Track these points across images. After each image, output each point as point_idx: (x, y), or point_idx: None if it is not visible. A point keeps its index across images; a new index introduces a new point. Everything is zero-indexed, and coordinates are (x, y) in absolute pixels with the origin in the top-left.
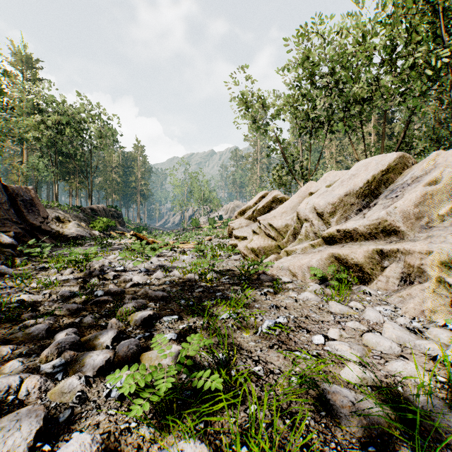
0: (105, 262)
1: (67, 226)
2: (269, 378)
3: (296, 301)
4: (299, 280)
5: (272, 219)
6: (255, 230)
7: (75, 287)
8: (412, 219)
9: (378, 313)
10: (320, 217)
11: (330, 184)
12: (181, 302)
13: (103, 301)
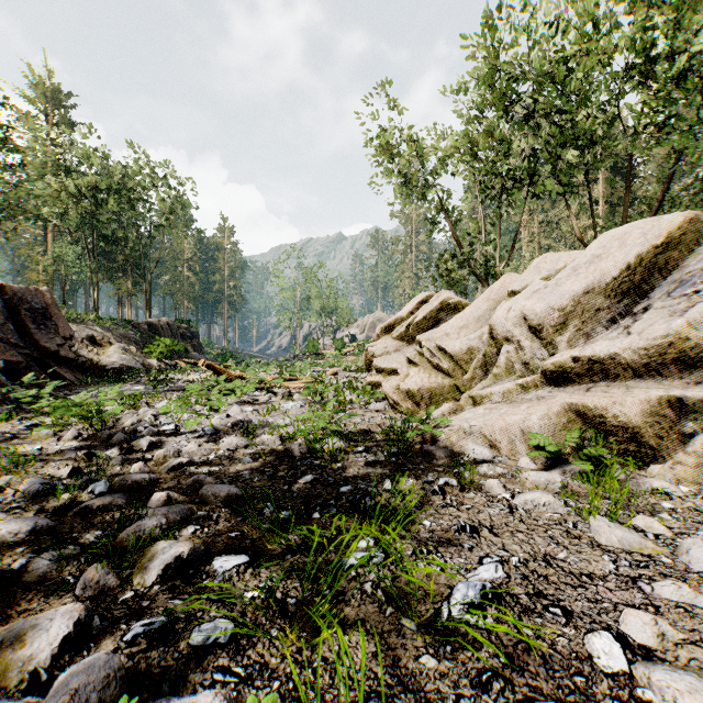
0: (146, 414)
1: (106, 351)
2: None
3: (513, 512)
4: (504, 455)
5: (443, 338)
6: (412, 358)
7: (64, 470)
8: None
9: None
10: (536, 335)
11: (549, 276)
12: (265, 511)
13: (100, 509)
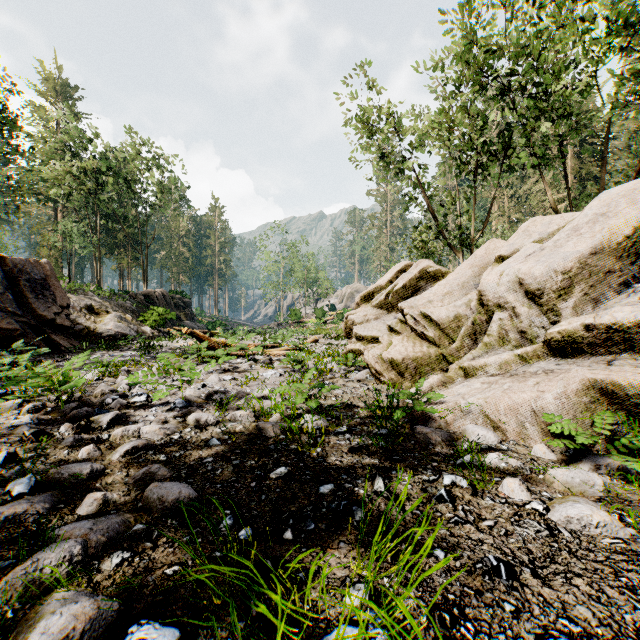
0: (121, 384)
1: (102, 319)
2: None
3: (554, 536)
4: (512, 439)
5: (427, 306)
6: (393, 326)
7: (2, 455)
8: None
9: None
10: (534, 300)
11: (541, 239)
12: (221, 527)
13: (11, 520)
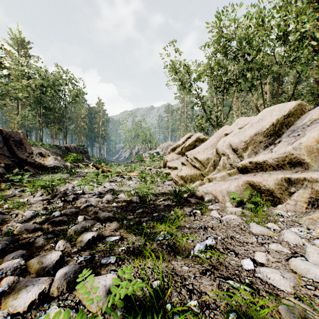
0: (69, 186)
1: (47, 159)
2: (205, 316)
3: (221, 222)
4: (220, 202)
5: (197, 154)
6: (183, 162)
7: (39, 208)
8: (314, 153)
9: (296, 236)
10: (235, 152)
11: (242, 127)
12: (124, 222)
13: (58, 221)
